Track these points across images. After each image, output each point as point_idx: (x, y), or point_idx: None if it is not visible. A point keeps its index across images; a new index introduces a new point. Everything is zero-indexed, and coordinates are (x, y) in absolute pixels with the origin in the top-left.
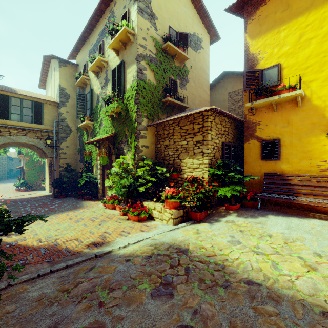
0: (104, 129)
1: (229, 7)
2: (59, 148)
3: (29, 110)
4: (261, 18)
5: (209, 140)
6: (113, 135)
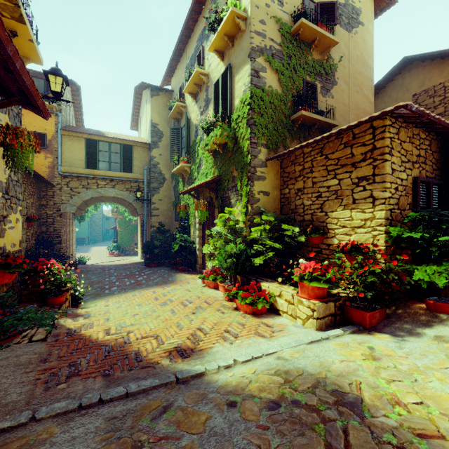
0: (203, 172)
1: None
2: (150, 202)
3: (118, 156)
4: None
5: (387, 173)
6: (215, 179)
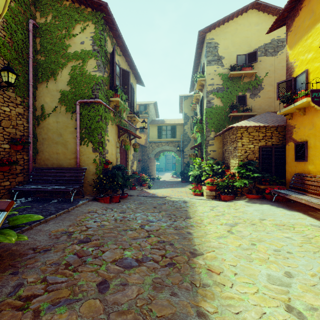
0: (198, 139)
1: (268, 31)
2: (183, 151)
3: (169, 131)
4: (295, 29)
5: (239, 146)
6: (199, 144)
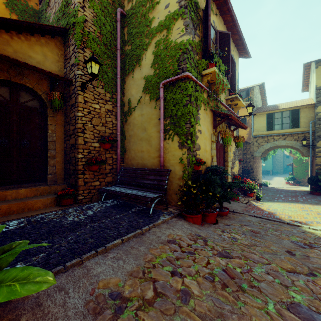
0: None
1: None
2: (315, 147)
3: (287, 119)
4: None
5: None
6: None
